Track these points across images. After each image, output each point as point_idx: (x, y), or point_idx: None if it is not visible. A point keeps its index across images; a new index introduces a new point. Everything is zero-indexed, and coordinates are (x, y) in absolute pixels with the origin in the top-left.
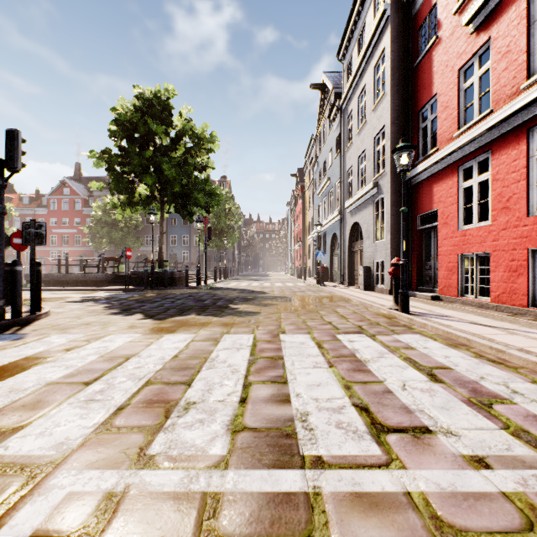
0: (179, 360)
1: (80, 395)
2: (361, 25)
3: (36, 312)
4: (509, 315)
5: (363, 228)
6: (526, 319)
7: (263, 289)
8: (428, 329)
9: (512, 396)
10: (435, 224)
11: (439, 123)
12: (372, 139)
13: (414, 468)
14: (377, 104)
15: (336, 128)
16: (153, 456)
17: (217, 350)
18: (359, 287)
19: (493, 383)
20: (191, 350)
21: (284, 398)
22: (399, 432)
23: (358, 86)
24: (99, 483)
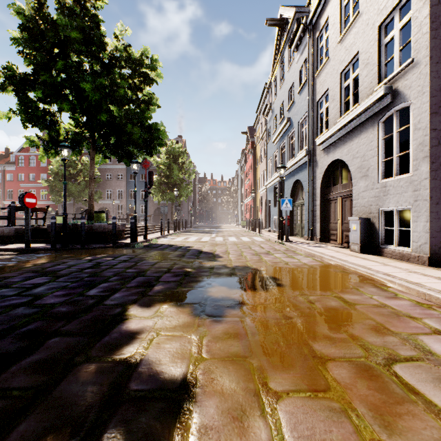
0: None
1: None
2: None
3: None
4: None
5: (353, 165)
6: None
7: (214, 249)
8: None
9: None
10: None
11: None
12: (374, 30)
13: None
14: None
15: (299, 57)
16: None
17: None
18: (350, 247)
19: None
20: None
21: None
22: None
23: None
24: None
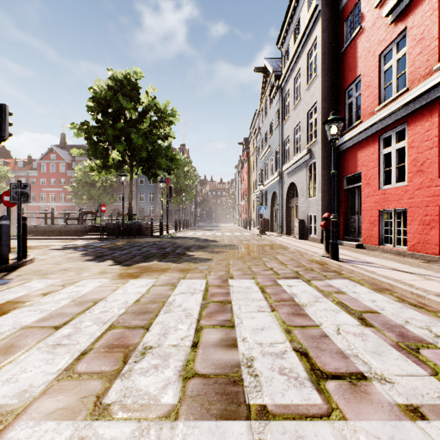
0: (140, 304)
1: (49, 339)
2: (296, 18)
3: (22, 259)
4: (423, 262)
5: (298, 187)
6: (438, 265)
7: (215, 238)
8: (355, 274)
9: (436, 340)
10: (359, 184)
11: (362, 100)
12: (305, 113)
13: (353, 419)
14: (310, 84)
15: (275, 104)
16: (109, 405)
17: (174, 294)
18: (295, 236)
19: (417, 327)
20: (152, 294)
21: (231, 342)
22: (337, 379)
23: (294, 69)
24: (54, 436)
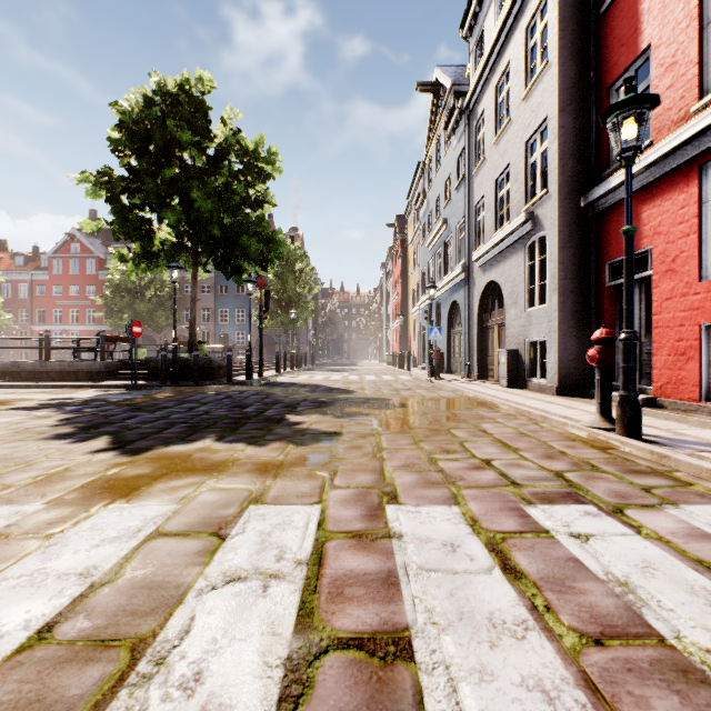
0: (31, 666)
1: None
2: None
3: None
4: None
5: (505, 289)
6: None
7: (348, 386)
8: None
9: None
10: (644, 274)
11: None
12: (521, 146)
13: None
14: (533, 86)
15: (456, 144)
16: None
17: (201, 587)
18: (500, 382)
19: None
20: (121, 587)
21: None
22: None
23: (496, 69)
24: None
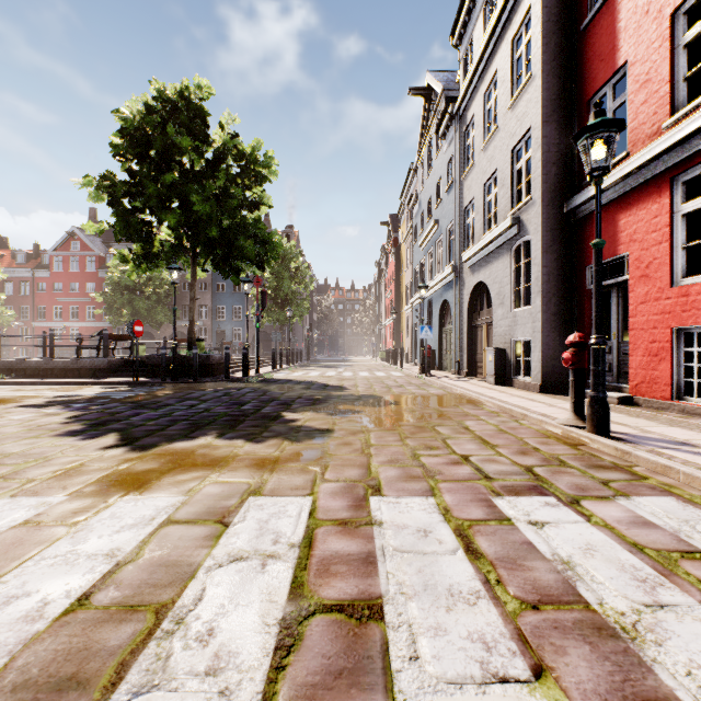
0: (76, 624)
1: None
2: None
3: None
4: None
5: (493, 290)
6: None
7: (342, 383)
8: (677, 479)
9: None
10: (621, 279)
11: (630, 111)
12: (508, 153)
13: None
14: (518, 96)
15: (447, 148)
16: None
17: (210, 565)
18: (487, 379)
19: None
20: (143, 565)
21: None
22: None
23: (484, 78)
24: None
